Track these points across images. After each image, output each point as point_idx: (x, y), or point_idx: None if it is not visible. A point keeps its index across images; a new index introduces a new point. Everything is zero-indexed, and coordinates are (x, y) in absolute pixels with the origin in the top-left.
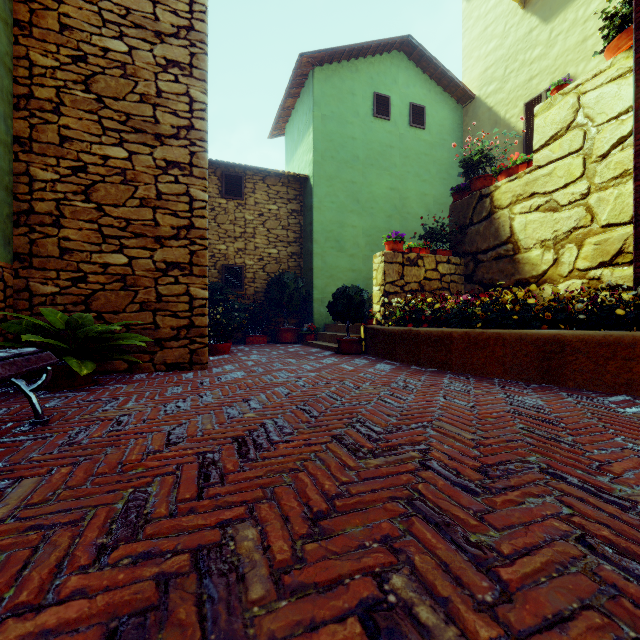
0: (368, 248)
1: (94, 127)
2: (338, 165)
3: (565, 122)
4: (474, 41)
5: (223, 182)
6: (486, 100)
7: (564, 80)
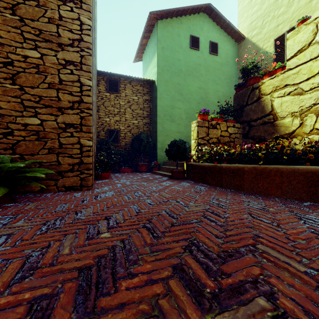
0: (187, 120)
1: (18, 37)
2: (171, 74)
3: (307, 41)
4: (245, 7)
5: (108, 84)
6: (251, 39)
7: (306, 17)
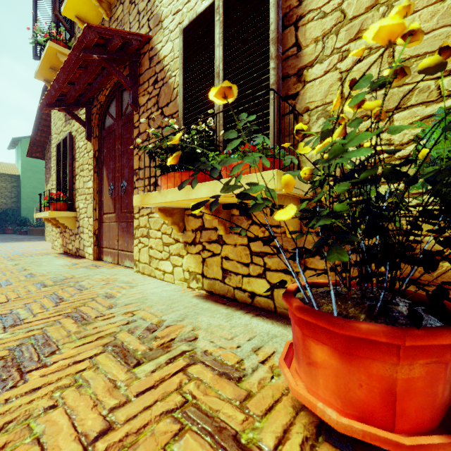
0: None
1: None
2: (33, 173)
3: None
4: None
5: None
6: None
7: None
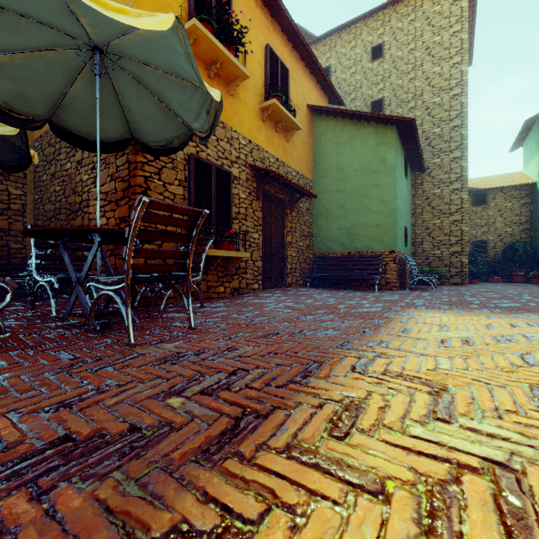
0: None
1: (431, 216)
2: None
3: None
4: None
5: (473, 199)
6: None
7: None
